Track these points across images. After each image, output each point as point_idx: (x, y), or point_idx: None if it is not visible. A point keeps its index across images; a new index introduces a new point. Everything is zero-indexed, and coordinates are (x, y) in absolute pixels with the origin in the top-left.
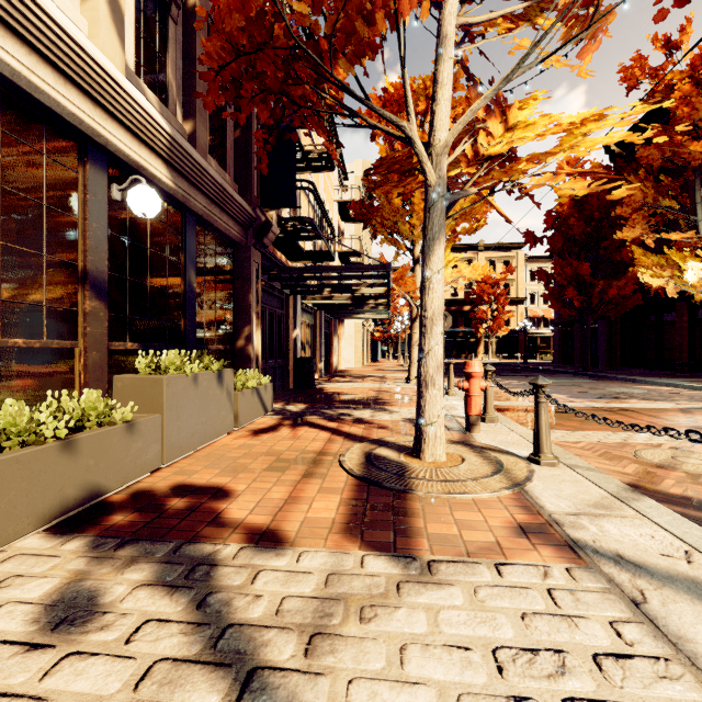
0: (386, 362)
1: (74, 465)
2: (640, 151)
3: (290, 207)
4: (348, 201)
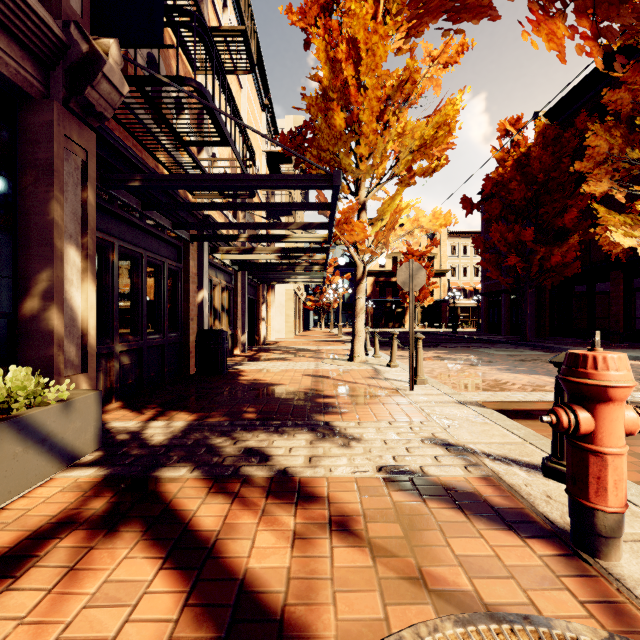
0: (318, 331)
1: None
2: (607, 96)
3: (151, 46)
4: (278, 152)
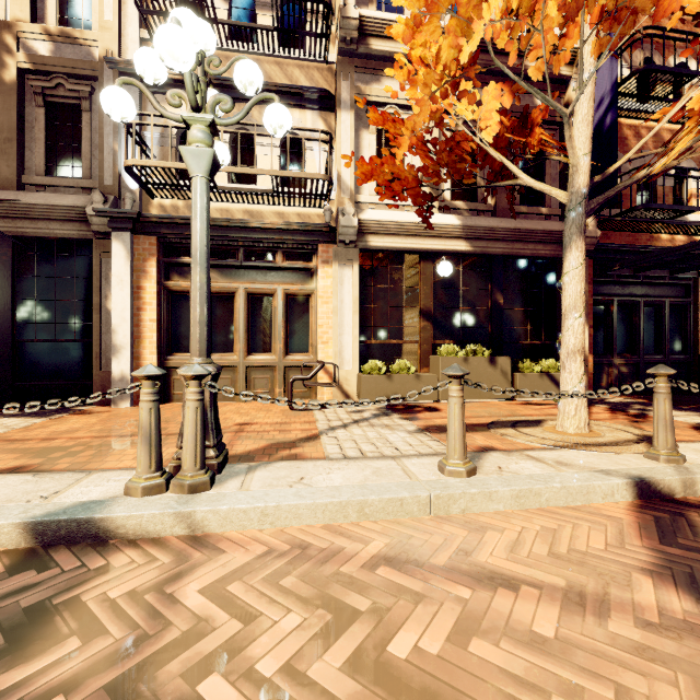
0: None
1: (391, 385)
2: None
3: (611, 206)
4: None
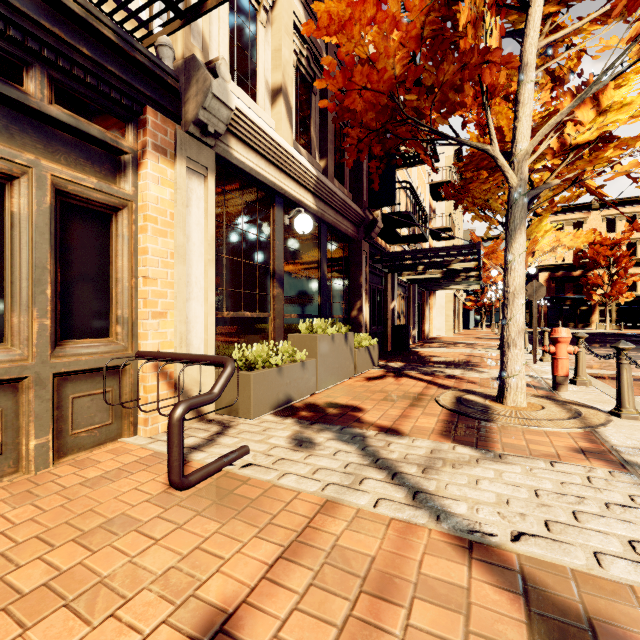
0: (479, 331)
1: (282, 382)
2: None
3: (391, 205)
4: (439, 182)
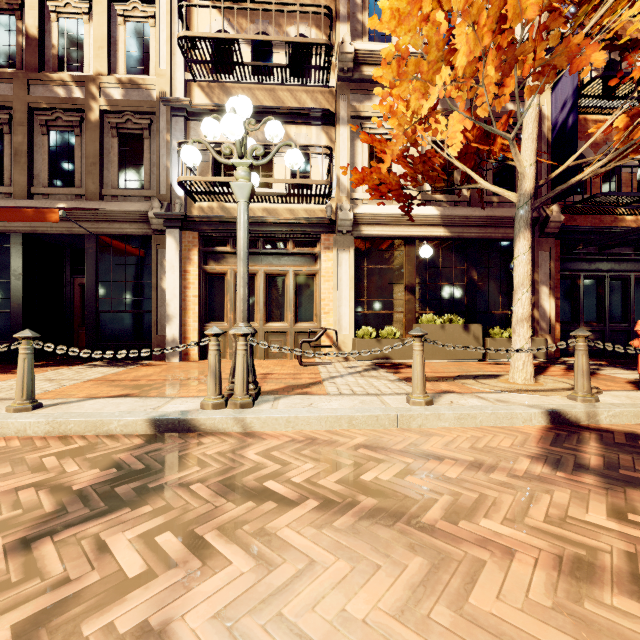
0: None
1: (380, 347)
2: None
3: (572, 195)
4: None
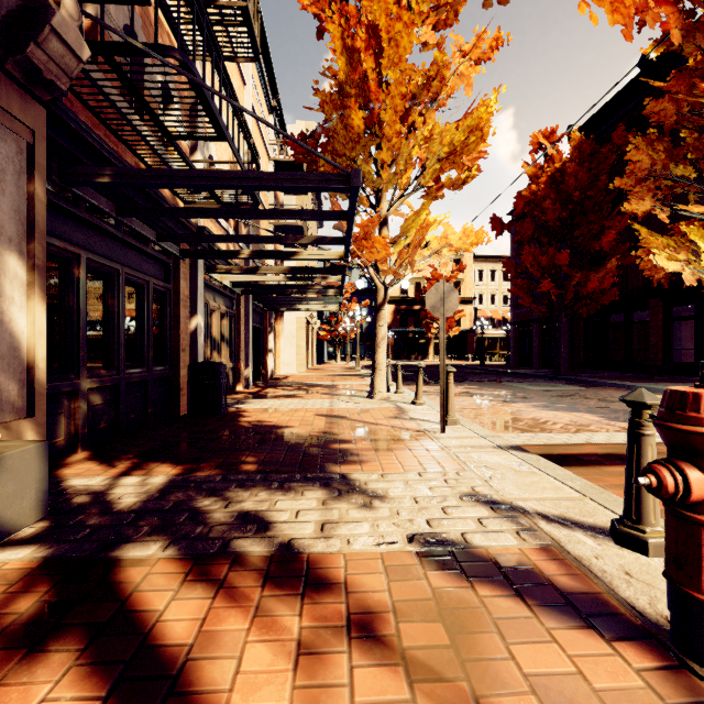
0: (334, 364)
1: None
2: (650, 106)
3: (120, 0)
4: (287, 161)
